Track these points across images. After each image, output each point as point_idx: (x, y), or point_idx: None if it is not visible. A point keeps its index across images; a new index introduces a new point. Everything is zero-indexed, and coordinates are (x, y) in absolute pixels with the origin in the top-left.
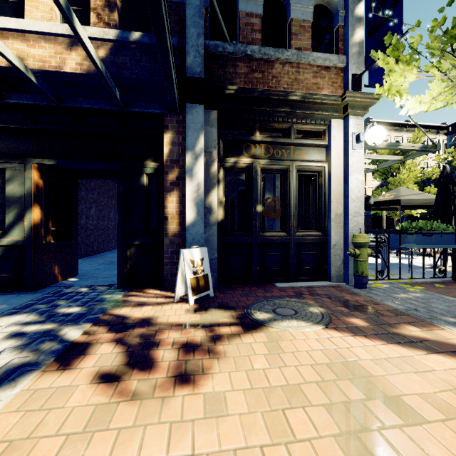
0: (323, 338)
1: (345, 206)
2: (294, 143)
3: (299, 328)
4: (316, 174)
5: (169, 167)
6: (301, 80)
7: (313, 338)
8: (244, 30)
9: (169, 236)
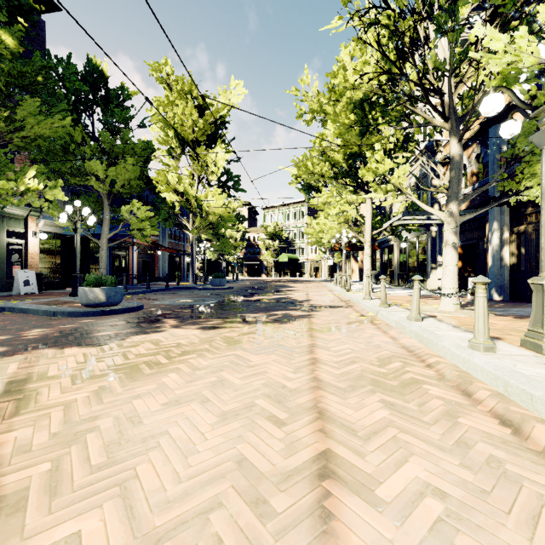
0: None
1: None
2: None
3: None
4: None
5: (488, 239)
6: None
7: None
8: None
9: (488, 272)
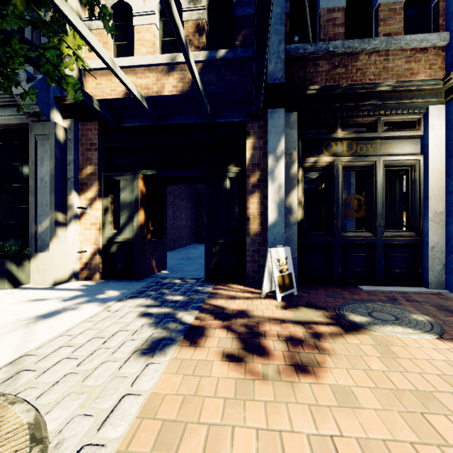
0: (440, 348)
1: (448, 203)
2: (381, 137)
3: (407, 334)
4: (408, 169)
5: (251, 170)
6: (390, 68)
7: (427, 347)
8: (325, 27)
9: (251, 235)
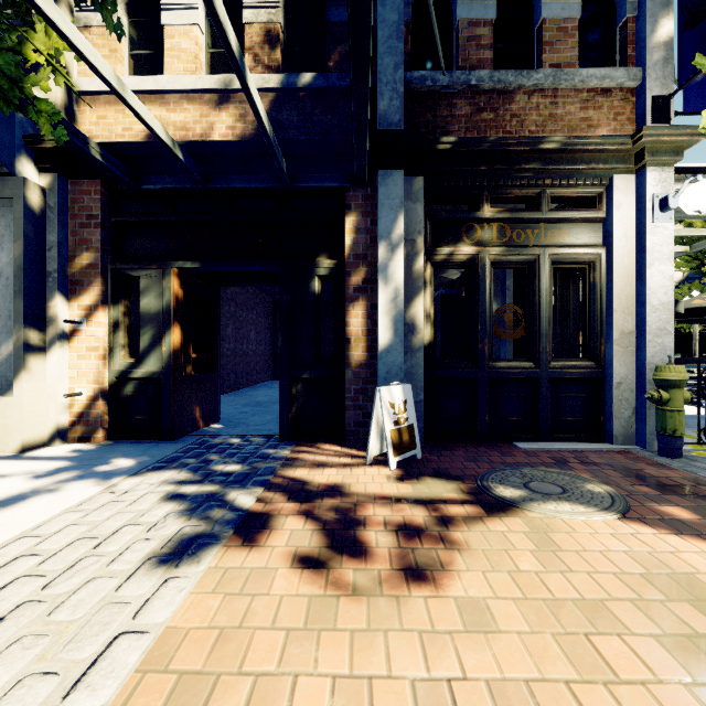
0: (621, 533)
1: (640, 318)
2: (547, 218)
3: (577, 514)
4: (585, 267)
5: (353, 265)
6: (559, 116)
7: (604, 533)
8: (466, 48)
9: (353, 366)
